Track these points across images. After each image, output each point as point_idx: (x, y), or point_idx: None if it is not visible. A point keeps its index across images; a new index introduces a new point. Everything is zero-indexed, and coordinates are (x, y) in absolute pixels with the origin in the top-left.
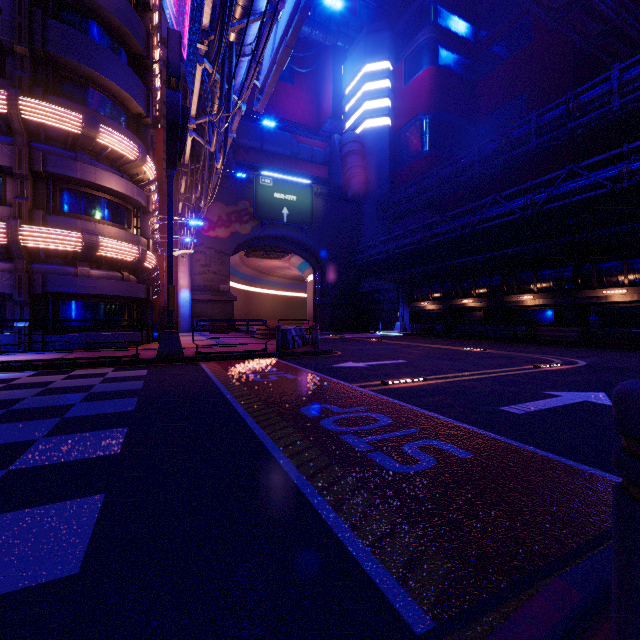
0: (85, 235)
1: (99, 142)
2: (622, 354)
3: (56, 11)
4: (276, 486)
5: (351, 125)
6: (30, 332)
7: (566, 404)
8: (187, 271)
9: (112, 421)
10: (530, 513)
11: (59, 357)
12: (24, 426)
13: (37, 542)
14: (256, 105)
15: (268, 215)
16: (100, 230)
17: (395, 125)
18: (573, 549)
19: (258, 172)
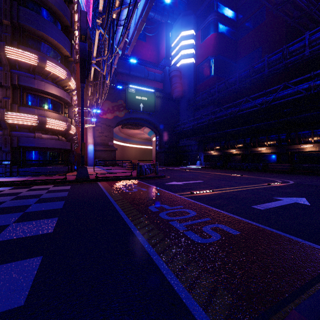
0: (39, 117)
1: (46, 69)
2: (311, 177)
3: (24, 3)
4: (135, 251)
5: (174, 62)
6: (11, 166)
7: (286, 204)
8: (92, 135)
9: (50, 214)
10: (273, 266)
11: (25, 179)
12: (3, 217)
13: (2, 285)
14: (126, 51)
15: (133, 107)
16: (47, 114)
17: (196, 62)
18: (298, 288)
19: (128, 85)
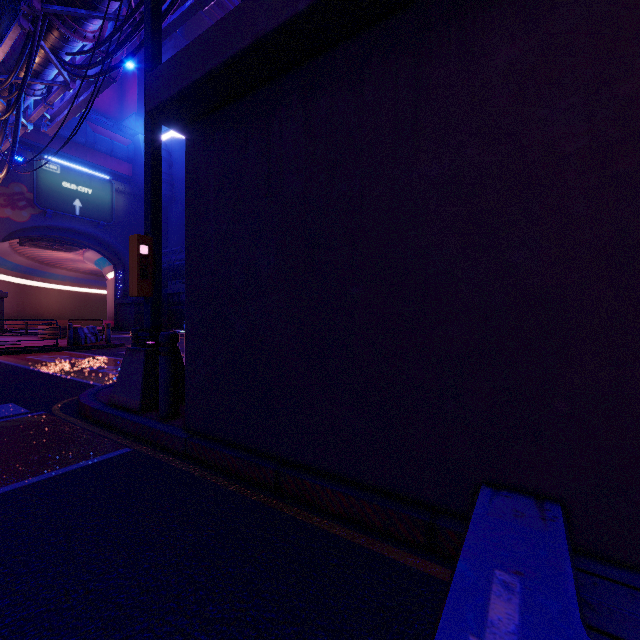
0: None
1: None
2: None
3: None
4: (72, 382)
5: None
6: None
7: None
8: None
9: None
10: None
11: None
12: None
13: None
14: (45, 128)
15: (54, 205)
16: None
17: None
18: None
19: (40, 155)
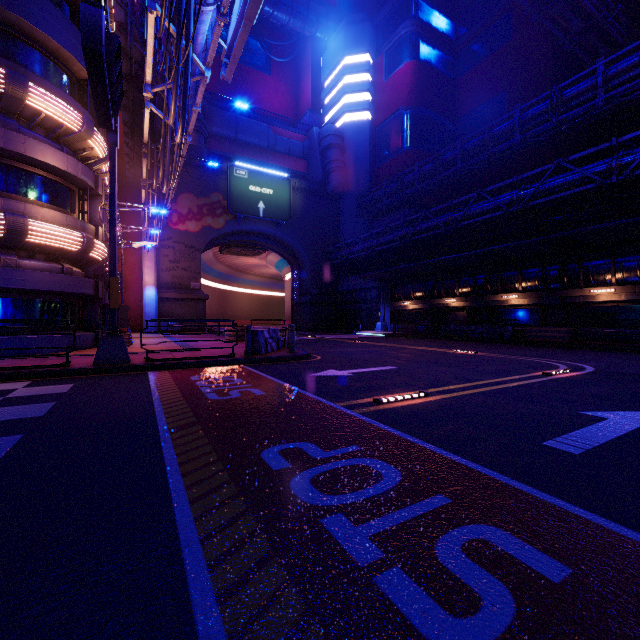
0: (8, 216)
1: (29, 105)
2: (620, 356)
3: None
4: None
5: (330, 119)
6: None
7: (625, 433)
8: (153, 267)
9: None
10: None
11: None
12: None
13: None
14: (223, 72)
15: (243, 209)
16: (31, 212)
17: (375, 120)
18: None
19: (232, 163)
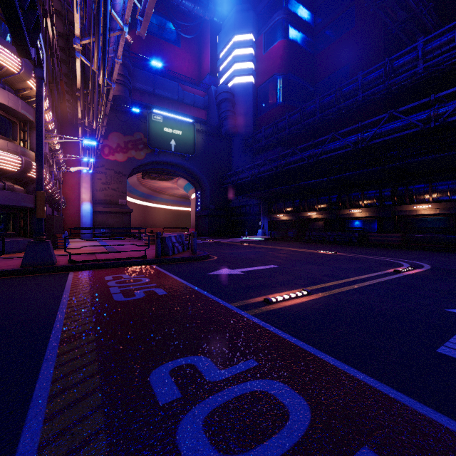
0: None
1: None
2: (442, 255)
3: None
4: None
5: (224, 81)
6: None
7: None
8: (89, 187)
9: None
10: None
11: None
12: None
13: None
14: (138, 28)
15: (159, 145)
16: None
17: (257, 82)
18: None
19: (151, 110)
